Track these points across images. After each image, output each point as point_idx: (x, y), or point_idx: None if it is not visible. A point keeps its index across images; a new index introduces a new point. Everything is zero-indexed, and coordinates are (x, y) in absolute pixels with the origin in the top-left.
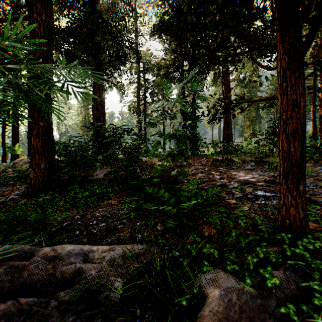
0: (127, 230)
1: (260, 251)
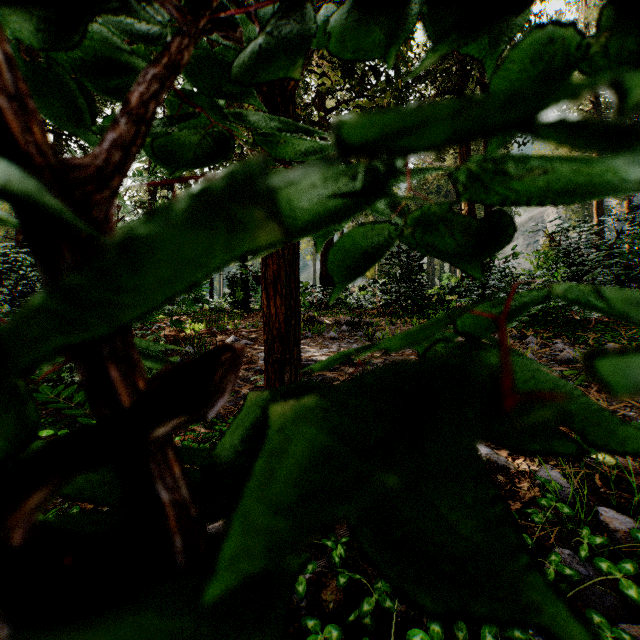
0: None
1: None
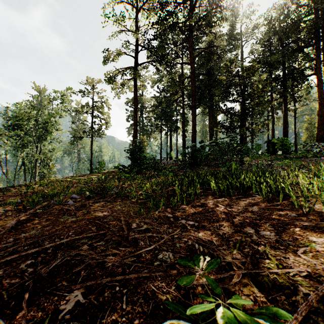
0: None
1: None
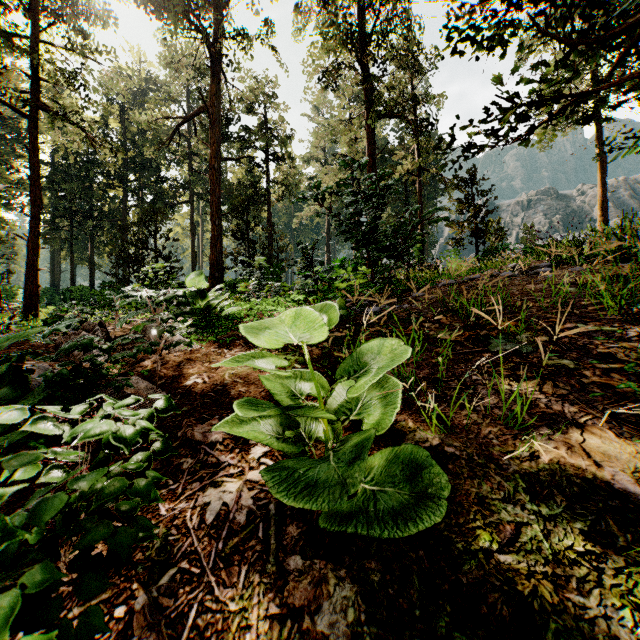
0: None
1: None
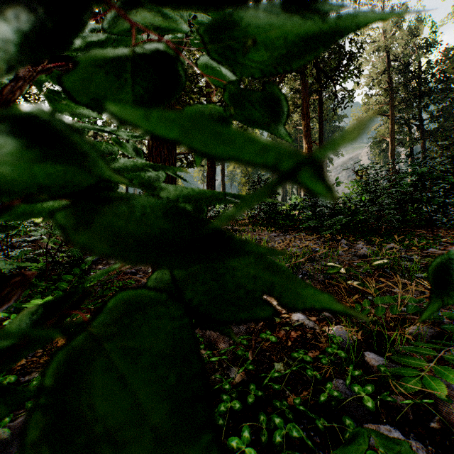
0: None
1: None
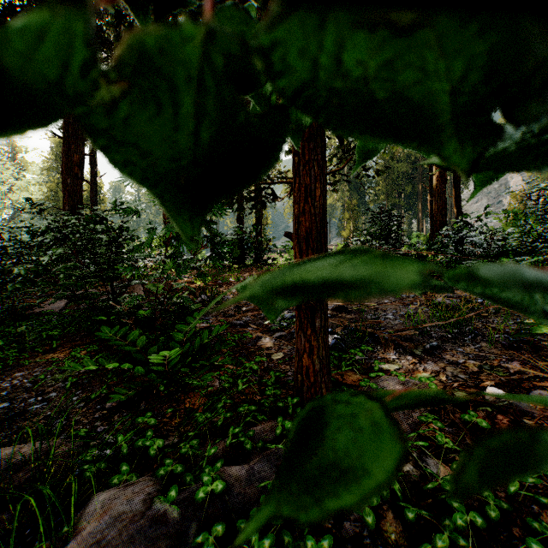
0: (44, 414)
1: (231, 433)
